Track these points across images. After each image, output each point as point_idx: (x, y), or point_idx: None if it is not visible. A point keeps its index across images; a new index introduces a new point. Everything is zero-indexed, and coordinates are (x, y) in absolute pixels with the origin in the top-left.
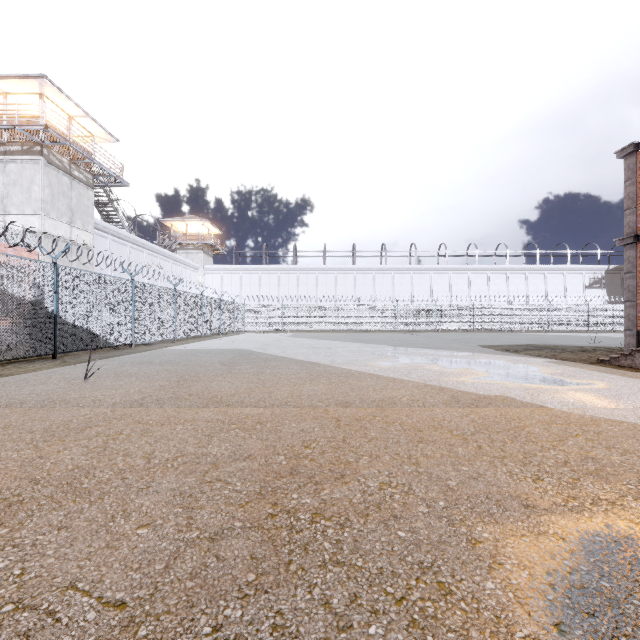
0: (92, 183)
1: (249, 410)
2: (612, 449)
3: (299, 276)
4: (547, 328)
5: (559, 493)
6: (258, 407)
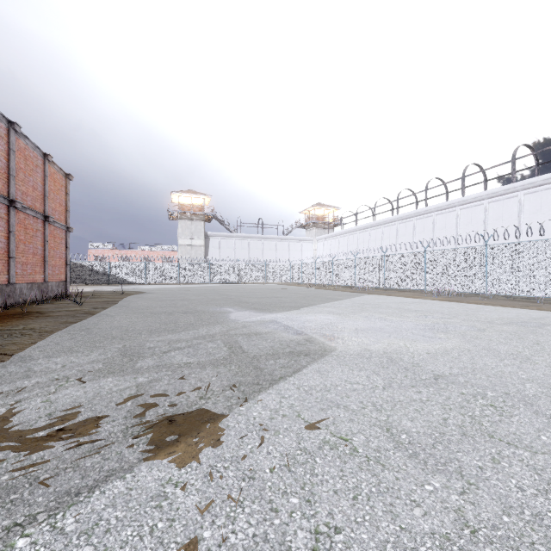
0: (204, 218)
1: None
2: None
3: (359, 235)
4: None
5: None
6: None
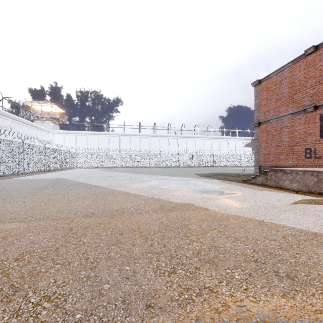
0: None
1: (11, 225)
2: (229, 238)
3: (110, 138)
4: (228, 165)
5: (180, 285)
6: (23, 222)
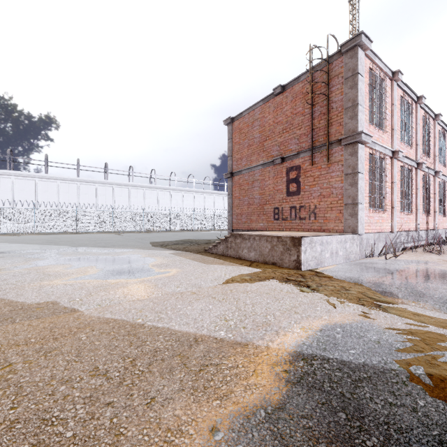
0: None
1: None
2: (2, 391)
3: (14, 181)
4: (213, 228)
5: None
6: None
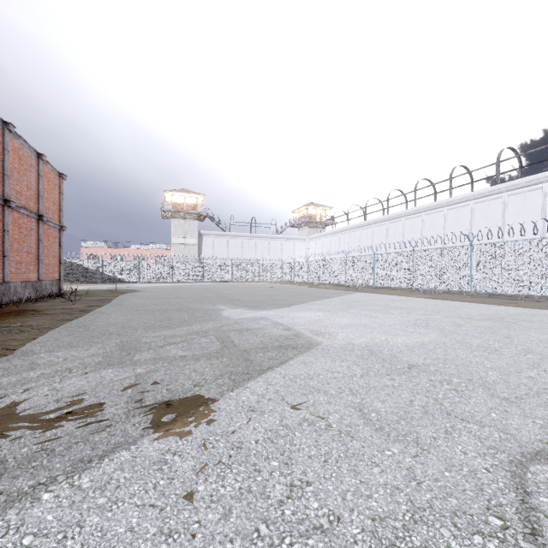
0: (197, 217)
1: None
2: None
3: (350, 234)
4: None
5: None
6: None
